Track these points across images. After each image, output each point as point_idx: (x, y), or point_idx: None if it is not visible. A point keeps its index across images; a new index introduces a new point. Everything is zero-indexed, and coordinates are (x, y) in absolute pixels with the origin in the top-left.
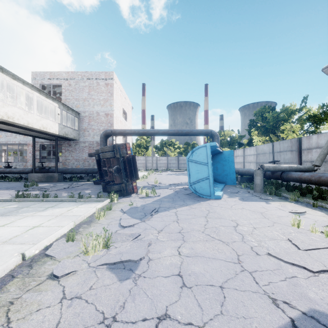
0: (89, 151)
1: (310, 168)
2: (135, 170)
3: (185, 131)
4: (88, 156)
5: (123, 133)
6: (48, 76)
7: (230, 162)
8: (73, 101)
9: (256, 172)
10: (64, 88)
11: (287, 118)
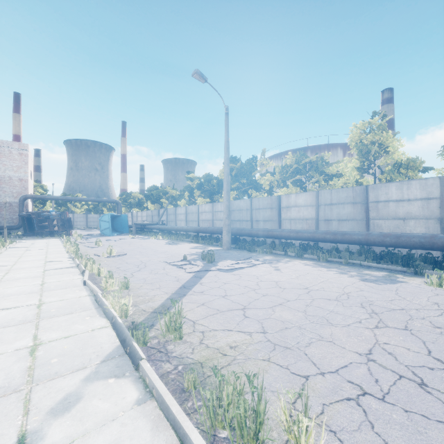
0: (0, 211)
1: (155, 223)
2: (71, 225)
3: (97, 200)
4: (20, 216)
5: (43, 198)
6: None
7: (126, 221)
8: None
9: (133, 225)
10: None
11: (163, 196)
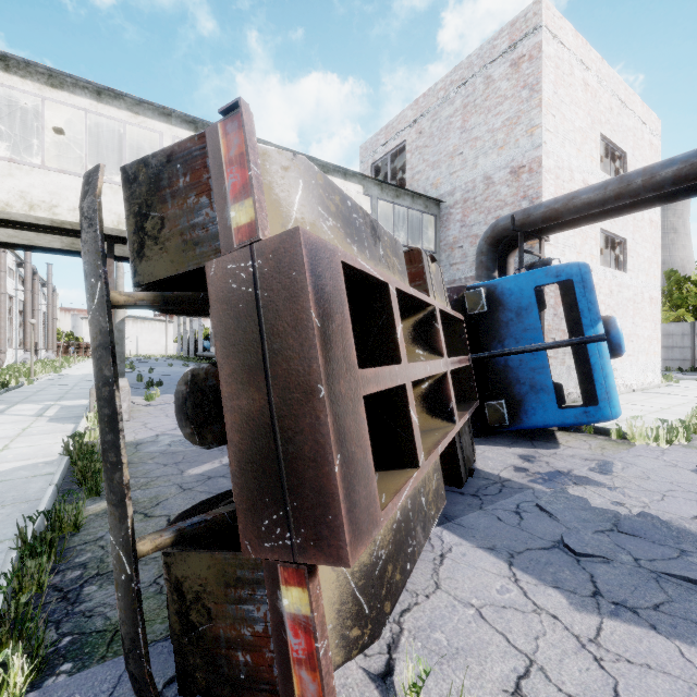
0: None
1: None
2: (293, 432)
3: None
4: None
5: (562, 212)
6: (383, 139)
7: None
8: (427, 173)
9: None
10: (410, 150)
11: None
